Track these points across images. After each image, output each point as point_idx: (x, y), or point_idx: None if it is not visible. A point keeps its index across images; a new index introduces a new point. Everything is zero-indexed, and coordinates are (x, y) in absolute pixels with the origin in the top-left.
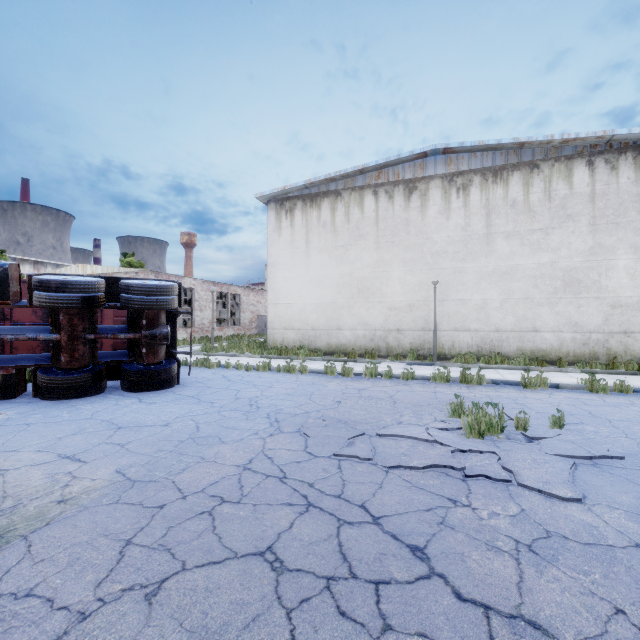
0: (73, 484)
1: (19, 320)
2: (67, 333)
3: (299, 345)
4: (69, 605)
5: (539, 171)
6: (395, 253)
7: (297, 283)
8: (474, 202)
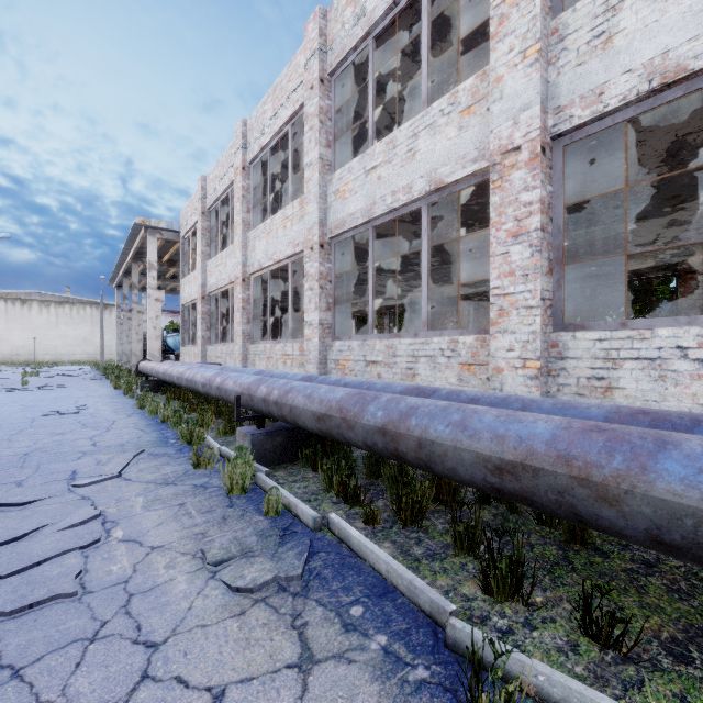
0: None
1: None
2: None
3: None
4: None
5: (76, 306)
6: (17, 326)
7: None
8: (52, 312)
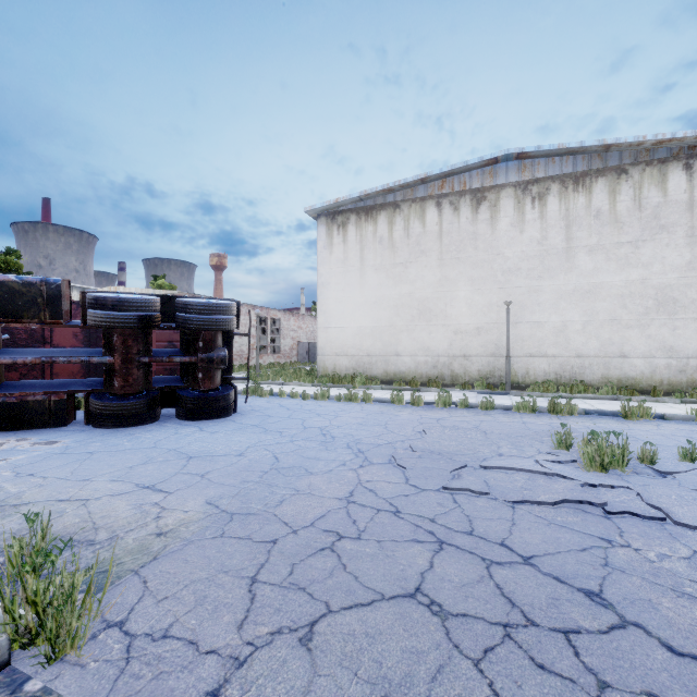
0: (165, 516)
1: (59, 344)
2: (121, 356)
3: (353, 373)
4: (217, 649)
5: (627, 177)
6: (461, 271)
7: (350, 305)
8: (552, 213)
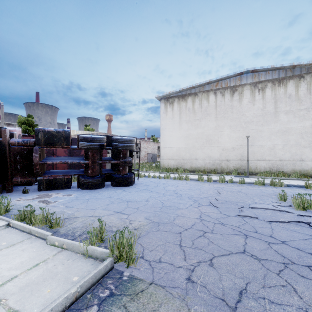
0: (133, 223)
1: (59, 155)
2: (91, 160)
3: (176, 167)
4: (181, 266)
5: (304, 79)
6: (225, 122)
7: (175, 137)
8: (268, 96)
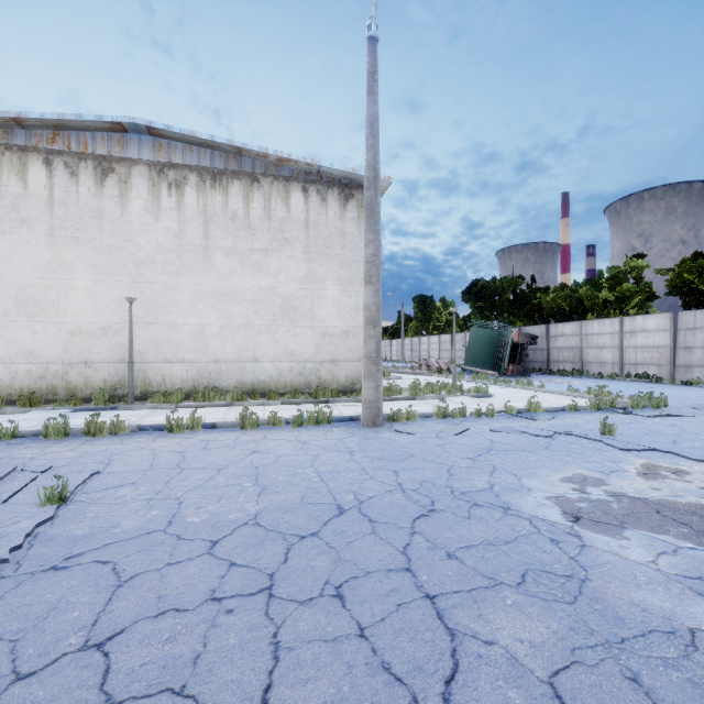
0: None
1: None
2: None
3: None
4: None
5: (259, 186)
6: (81, 254)
7: None
8: (190, 205)
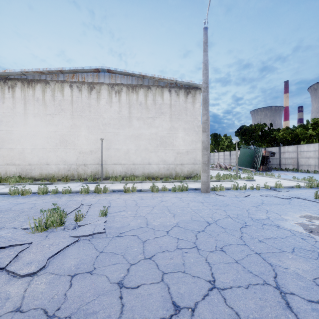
0: None
1: None
2: None
3: (19, 175)
4: None
5: (151, 90)
6: (83, 122)
7: (17, 135)
8: (123, 100)
